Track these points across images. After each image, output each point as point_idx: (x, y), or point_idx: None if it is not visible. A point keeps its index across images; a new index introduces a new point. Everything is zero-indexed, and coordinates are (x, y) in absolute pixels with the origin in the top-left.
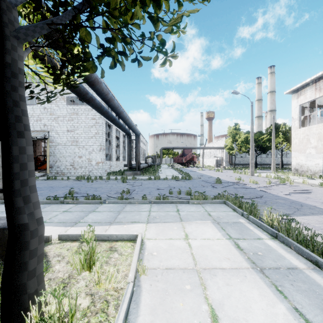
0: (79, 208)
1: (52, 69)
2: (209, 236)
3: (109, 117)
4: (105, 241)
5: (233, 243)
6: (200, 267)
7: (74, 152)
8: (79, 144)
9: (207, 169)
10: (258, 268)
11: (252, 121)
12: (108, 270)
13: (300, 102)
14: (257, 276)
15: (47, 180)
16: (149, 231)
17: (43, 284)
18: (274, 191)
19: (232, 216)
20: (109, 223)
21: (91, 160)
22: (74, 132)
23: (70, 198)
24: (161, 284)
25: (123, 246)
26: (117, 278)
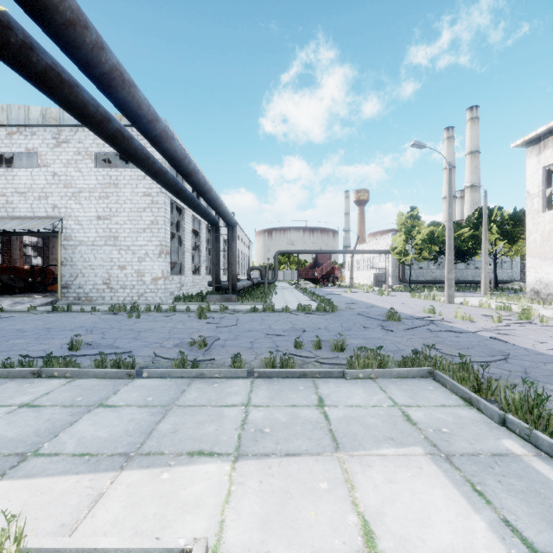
0: (71, 392)
1: None
2: (452, 543)
3: (169, 184)
4: None
5: None
6: None
7: (111, 259)
8: (120, 243)
9: (360, 290)
10: None
11: (450, 200)
12: None
13: (544, 161)
14: None
15: (51, 313)
16: (239, 505)
17: None
18: (522, 340)
19: (475, 425)
20: (121, 461)
21: (143, 274)
22: (111, 220)
23: (61, 363)
24: None
25: None
26: None
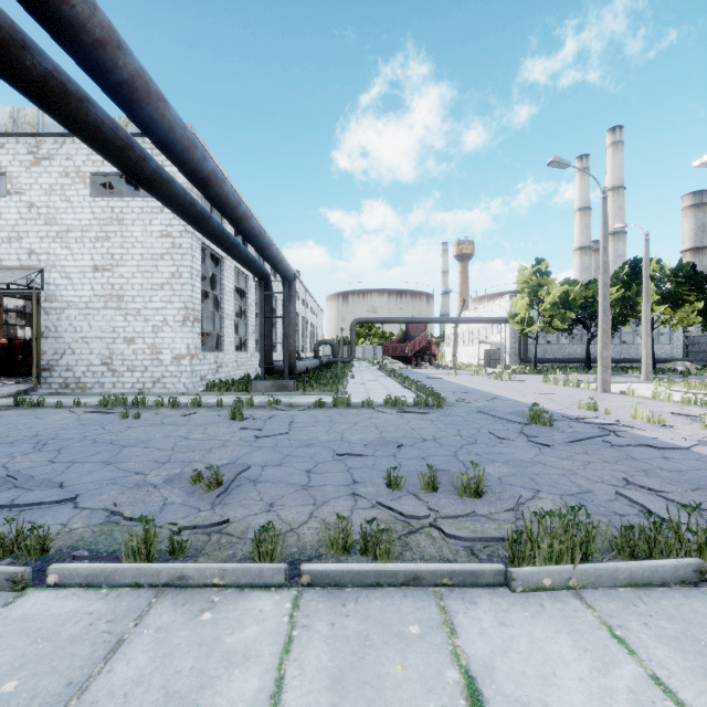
0: None
1: None
2: None
3: (177, 202)
4: None
5: None
6: None
7: (114, 328)
8: (126, 305)
9: (467, 372)
10: None
11: (606, 243)
12: None
13: None
14: None
15: (12, 409)
16: None
17: None
18: None
19: None
20: None
21: (160, 350)
22: (114, 272)
23: None
24: None
25: None
26: None
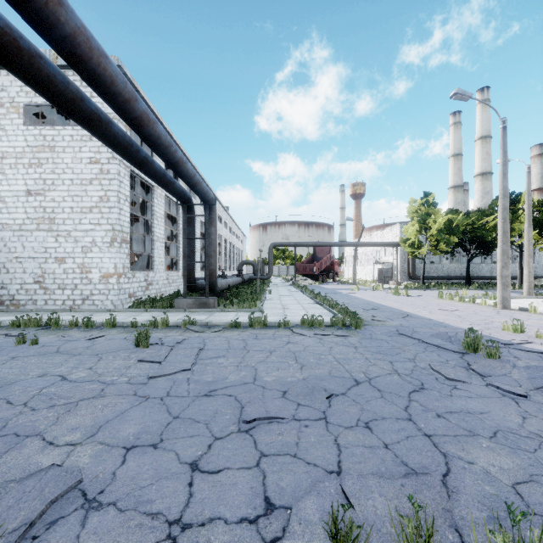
0: None
1: None
2: None
3: (54, 90)
4: None
5: None
6: None
7: (46, 248)
8: (57, 227)
9: (366, 287)
10: None
11: (505, 169)
12: None
13: None
14: None
15: None
16: None
17: None
18: None
19: None
20: None
21: (89, 269)
22: (46, 196)
23: None
24: None
25: None
26: None
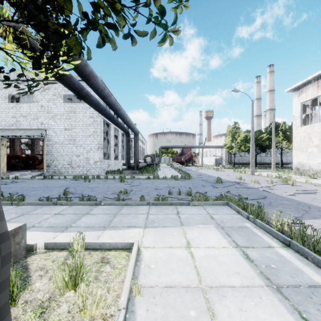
0: (73, 210)
1: (30, 51)
2: (214, 244)
3: (106, 114)
4: (97, 251)
5: (242, 252)
6: (205, 285)
7: (72, 151)
8: (77, 143)
9: (206, 168)
10: (274, 286)
11: (252, 120)
12: (95, 292)
13: (301, 100)
14: (275, 297)
15: (43, 179)
16: (147, 237)
17: (8, 317)
18: (278, 191)
19: (237, 219)
20: (103, 228)
21: (89, 159)
22: (72, 131)
23: (64, 199)
24: (159, 310)
25: (117, 256)
26: (107, 300)
